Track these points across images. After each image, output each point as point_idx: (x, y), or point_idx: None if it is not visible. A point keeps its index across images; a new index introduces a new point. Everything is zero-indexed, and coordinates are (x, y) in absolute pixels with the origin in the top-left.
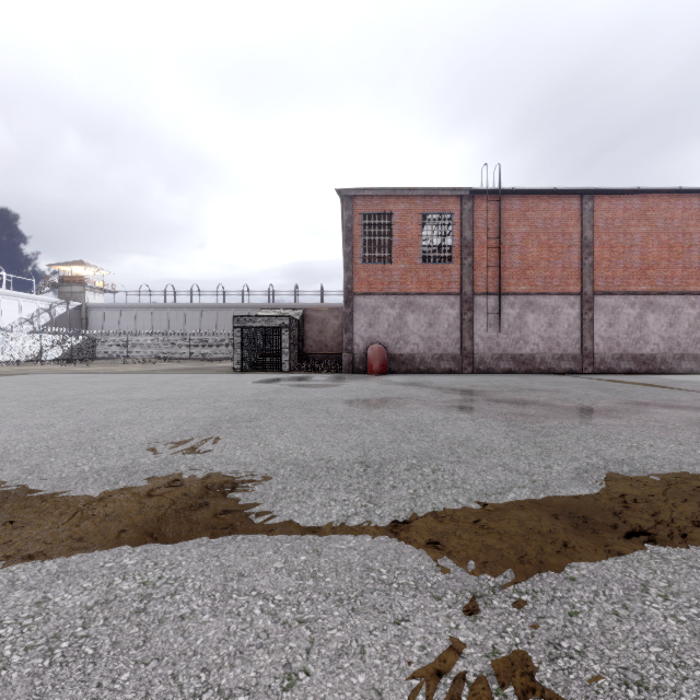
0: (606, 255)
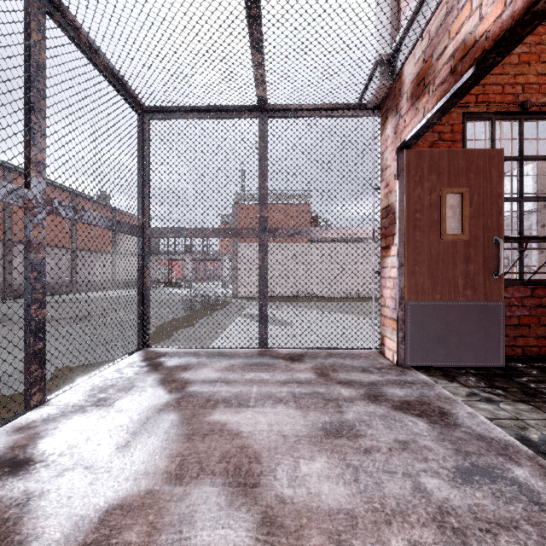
0: (21, 216)
